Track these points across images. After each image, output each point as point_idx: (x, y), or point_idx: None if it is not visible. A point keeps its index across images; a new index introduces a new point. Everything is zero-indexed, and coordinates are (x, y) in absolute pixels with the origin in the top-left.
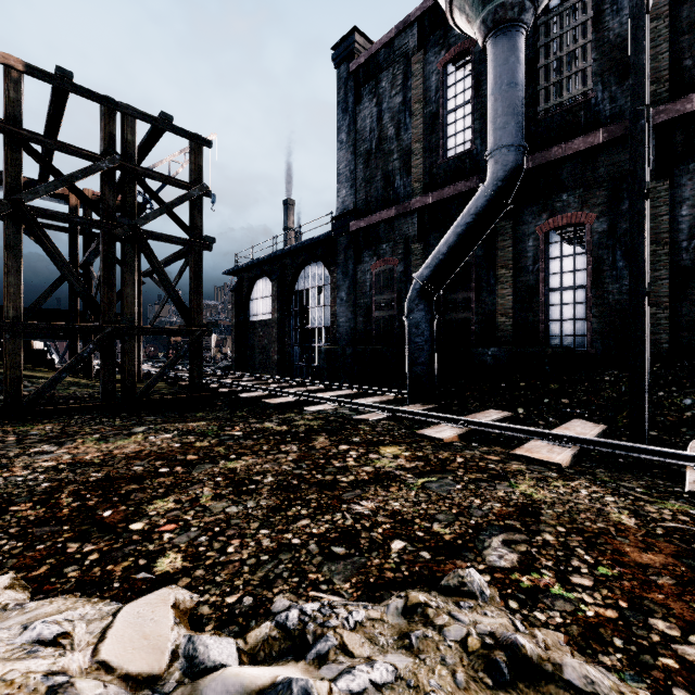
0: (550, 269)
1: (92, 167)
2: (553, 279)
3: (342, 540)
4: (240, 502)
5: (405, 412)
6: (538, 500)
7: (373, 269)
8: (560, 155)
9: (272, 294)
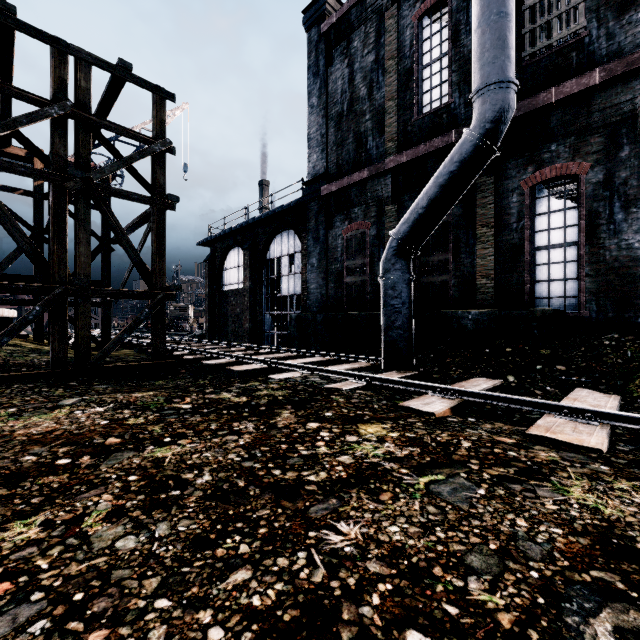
0: (536, 226)
1: (39, 113)
2: (539, 237)
3: (305, 630)
4: (146, 525)
5: (383, 380)
6: (614, 519)
7: (344, 234)
8: (550, 101)
9: (243, 263)
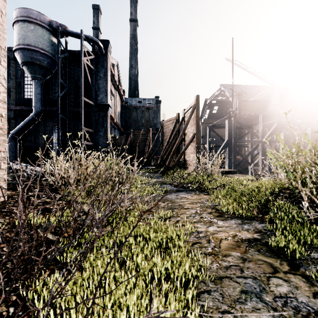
0: (53, 135)
1: None
2: (54, 137)
3: None
4: None
5: None
6: None
7: None
8: (55, 110)
9: None
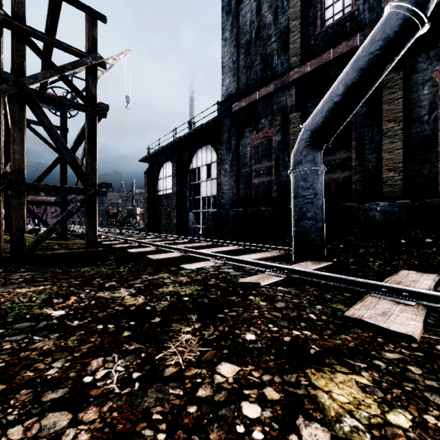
0: None
1: None
2: None
3: None
4: None
5: (304, 273)
6: None
7: (252, 142)
8: None
9: (172, 173)
